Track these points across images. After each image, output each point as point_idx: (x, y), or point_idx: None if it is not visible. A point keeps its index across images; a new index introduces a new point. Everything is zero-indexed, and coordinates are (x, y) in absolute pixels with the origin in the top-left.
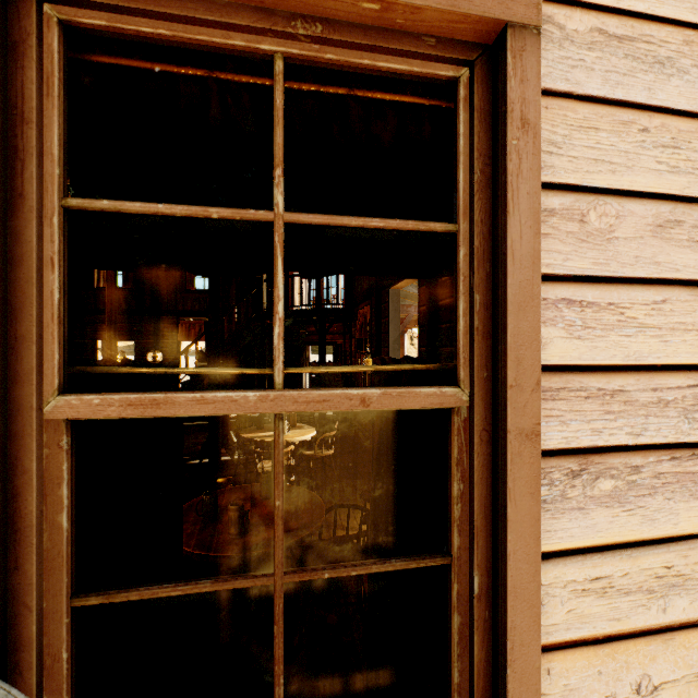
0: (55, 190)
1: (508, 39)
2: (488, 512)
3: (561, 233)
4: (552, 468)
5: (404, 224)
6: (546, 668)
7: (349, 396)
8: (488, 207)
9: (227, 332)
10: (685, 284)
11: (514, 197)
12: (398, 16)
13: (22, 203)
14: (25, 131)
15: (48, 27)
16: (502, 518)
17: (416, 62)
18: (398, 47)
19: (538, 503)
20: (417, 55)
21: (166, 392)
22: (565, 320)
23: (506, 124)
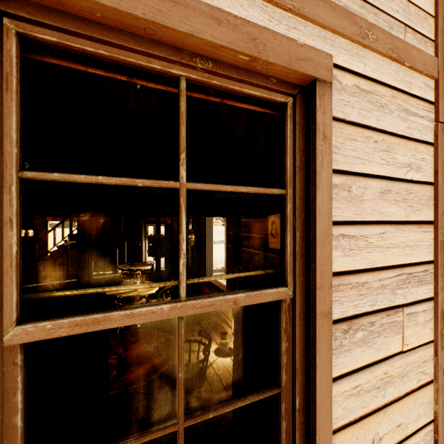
0: (13, 165)
1: (317, 88)
2: (303, 359)
3: (340, 198)
4: (336, 330)
5: (257, 189)
6: (333, 443)
7: (227, 300)
8: (303, 181)
9: None
10: (392, 223)
11: (319, 179)
12: (258, 65)
13: None
14: None
15: (7, 36)
16: (313, 364)
17: (264, 91)
18: (256, 82)
19: (331, 352)
20: (266, 87)
21: (104, 312)
22: (342, 246)
23: (316, 137)
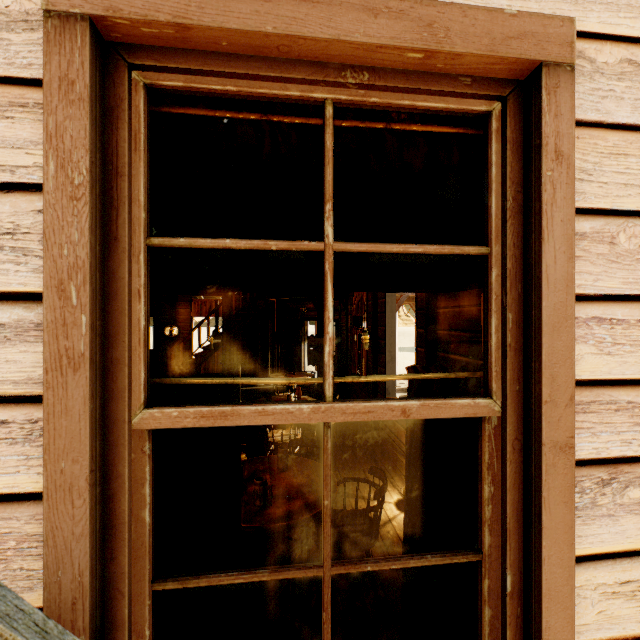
0: (141, 231)
1: (543, 78)
2: (519, 515)
3: (591, 255)
4: (583, 477)
5: (440, 248)
6: None
7: (391, 407)
8: (519, 232)
9: (235, 309)
10: None
11: (548, 225)
12: (439, 62)
13: (116, 245)
14: (119, 183)
15: (136, 91)
16: (536, 524)
17: (451, 100)
18: (437, 88)
19: (571, 511)
20: (453, 93)
21: (232, 405)
22: (595, 337)
23: (541, 157)
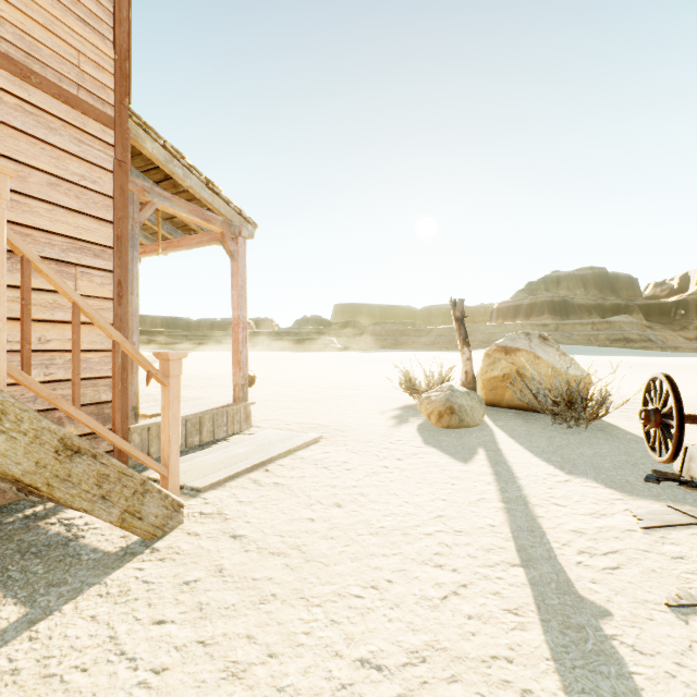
0: None
1: None
2: None
3: None
4: None
5: None
6: None
7: None
8: None
9: None
10: (64, 207)
11: None
12: None
13: None
14: None
15: None
16: None
17: None
18: None
19: None
20: None
21: None
22: None
23: None
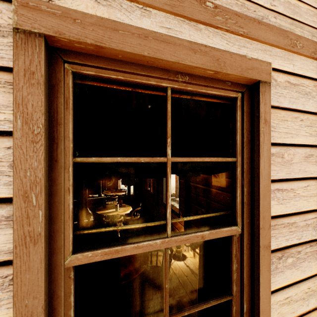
0: (70, 154)
1: (260, 87)
2: (249, 277)
3: (275, 163)
4: (272, 257)
5: (217, 159)
6: None
7: (197, 236)
8: (249, 152)
9: None
10: (314, 178)
11: (262, 151)
12: (219, 75)
13: (56, 164)
14: (58, 128)
15: (67, 75)
16: (256, 281)
17: (222, 91)
18: (217, 86)
19: (270, 273)
20: (223, 88)
21: (121, 245)
22: (277, 197)
23: (259, 122)
